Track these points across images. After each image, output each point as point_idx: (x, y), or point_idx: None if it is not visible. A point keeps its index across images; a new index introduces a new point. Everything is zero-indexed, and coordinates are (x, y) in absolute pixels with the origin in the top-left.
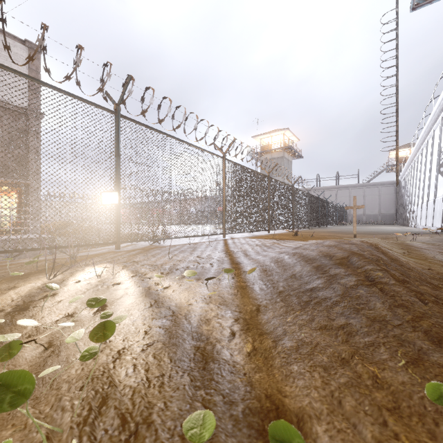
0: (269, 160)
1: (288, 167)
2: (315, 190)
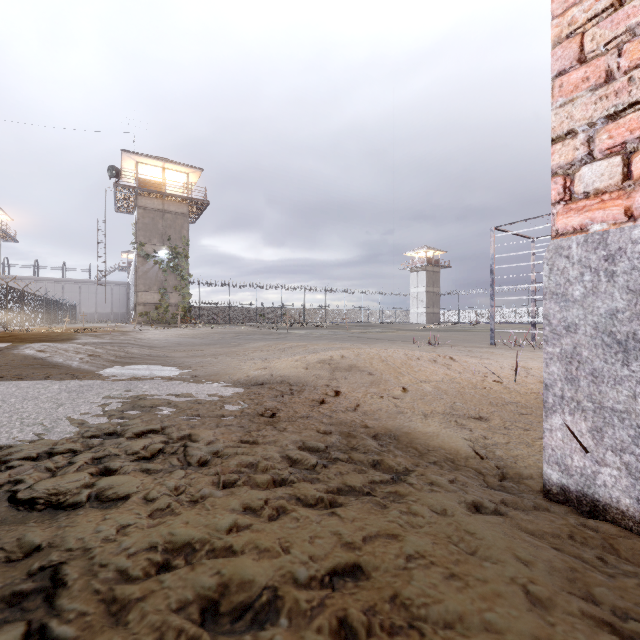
0: None
1: None
2: (33, 280)
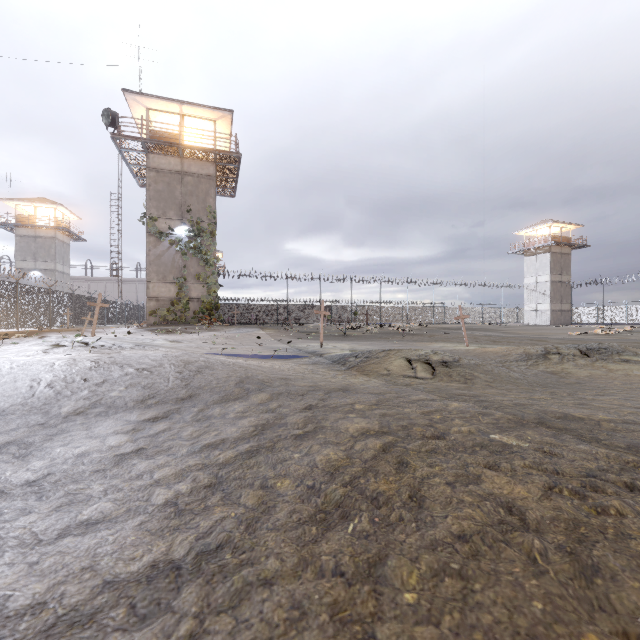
0: (32, 238)
1: (63, 251)
2: (111, 281)
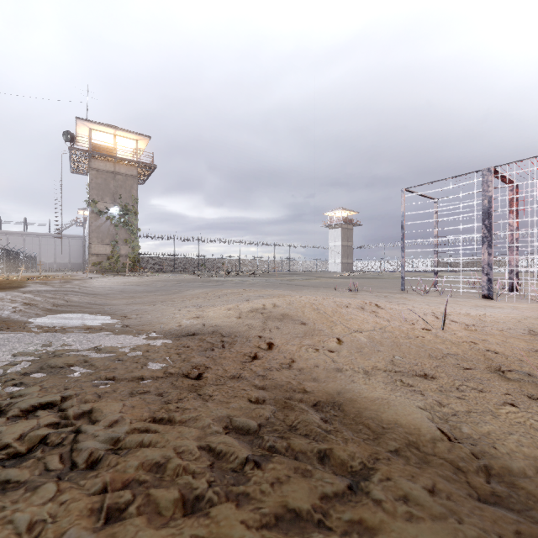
0: None
1: None
2: None
